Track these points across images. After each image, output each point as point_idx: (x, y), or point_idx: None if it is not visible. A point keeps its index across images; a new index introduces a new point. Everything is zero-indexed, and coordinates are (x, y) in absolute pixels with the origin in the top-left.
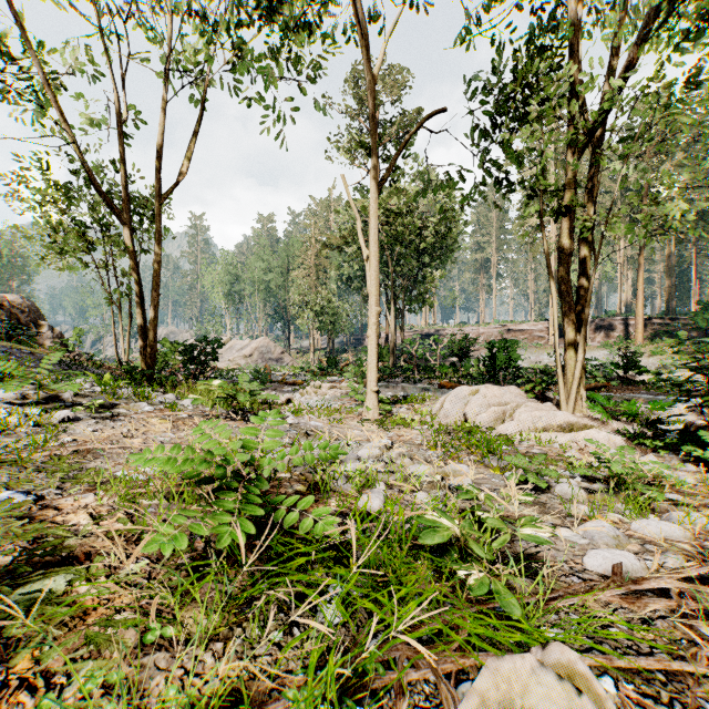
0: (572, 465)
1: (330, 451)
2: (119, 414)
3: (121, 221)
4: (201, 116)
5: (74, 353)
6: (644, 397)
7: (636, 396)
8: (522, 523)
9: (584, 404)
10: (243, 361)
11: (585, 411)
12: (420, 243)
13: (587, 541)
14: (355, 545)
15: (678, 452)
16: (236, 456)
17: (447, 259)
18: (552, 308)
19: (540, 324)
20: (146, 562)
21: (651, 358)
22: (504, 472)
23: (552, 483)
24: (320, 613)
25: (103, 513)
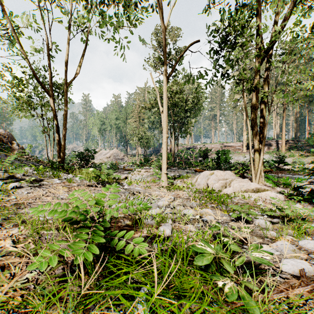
0: (261, 209)
1: (142, 207)
2: (43, 184)
3: (48, 95)
4: (85, 47)
5: (28, 156)
6: (288, 175)
7: (284, 175)
8: (251, 249)
9: (263, 179)
10: (106, 160)
11: (263, 182)
12: (185, 106)
13: (279, 253)
14: (156, 276)
15: (309, 202)
16: (91, 210)
17: (197, 114)
18: (244, 136)
19: (239, 143)
20: (35, 273)
21: (289, 158)
22: (229, 213)
23: (253, 219)
24: (135, 308)
25: (20, 239)
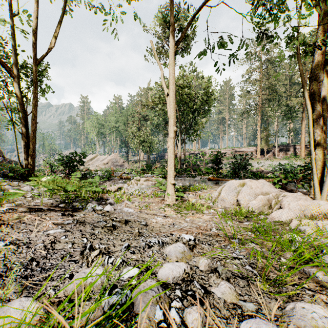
0: None
1: None
2: None
3: (11, 75)
4: (63, 11)
5: None
6: None
7: None
8: None
9: (327, 194)
10: (103, 166)
11: (327, 199)
12: (193, 105)
13: None
14: None
15: None
16: None
17: (207, 114)
18: (257, 140)
19: (251, 148)
20: None
21: None
22: None
23: None
24: None
25: None
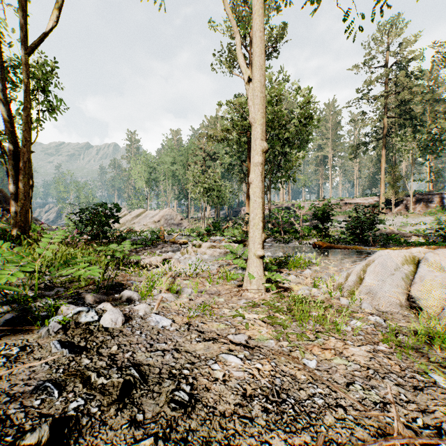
0: None
1: None
2: None
3: None
4: None
5: None
6: None
7: None
8: None
9: None
10: (153, 225)
11: None
12: (284, 134)
13: None
14: None
15: None
16: None
17: (304, 148)
18: (380, 186)
19: (370, 198)
20: None
21: None
22: None
23: None
24: None
25: None
